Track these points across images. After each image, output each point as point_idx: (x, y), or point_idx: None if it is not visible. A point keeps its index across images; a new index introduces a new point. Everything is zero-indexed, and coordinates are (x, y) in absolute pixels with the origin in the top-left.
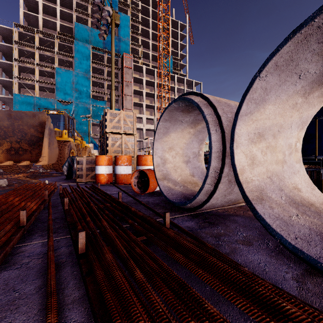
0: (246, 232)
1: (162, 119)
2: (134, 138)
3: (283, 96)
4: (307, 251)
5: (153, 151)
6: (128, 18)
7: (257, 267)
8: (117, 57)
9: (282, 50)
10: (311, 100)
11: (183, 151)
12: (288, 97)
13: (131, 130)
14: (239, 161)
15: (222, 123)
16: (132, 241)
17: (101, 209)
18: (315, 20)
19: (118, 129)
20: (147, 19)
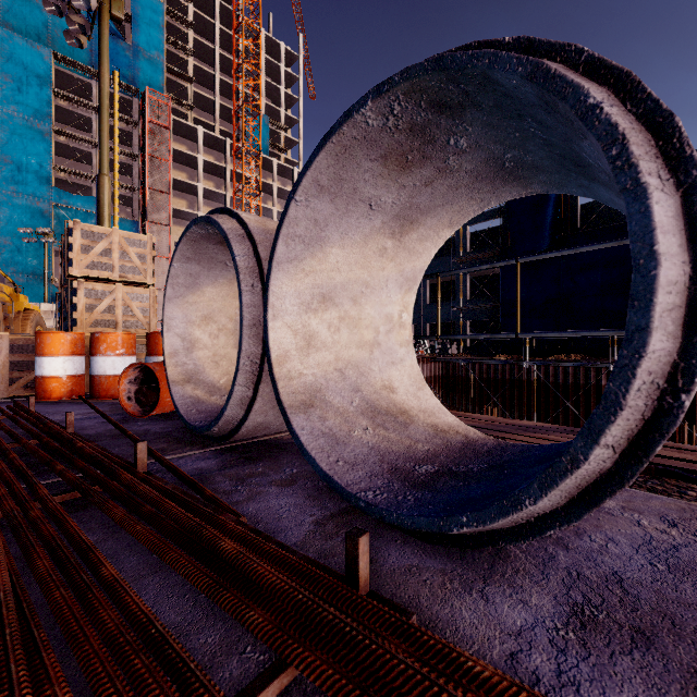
0: (301, 468)
1: (178, 256)
2: (149, 294)
3: (356, 235)
4: (340, 477)
5: (163, 323)
6: (161, 8)
7: (271, 515)
8: (129, 95)
9: (317, 163)
10: (410, 245)
11: (237, 325)
12: (365, 237)
13: (143, 275)
14: (279, 341)
15: (263, 274)
16: (39, 503)
17: (3, 450)
18: (344, 128)
19: (105, 272)
20: (209, 22)
